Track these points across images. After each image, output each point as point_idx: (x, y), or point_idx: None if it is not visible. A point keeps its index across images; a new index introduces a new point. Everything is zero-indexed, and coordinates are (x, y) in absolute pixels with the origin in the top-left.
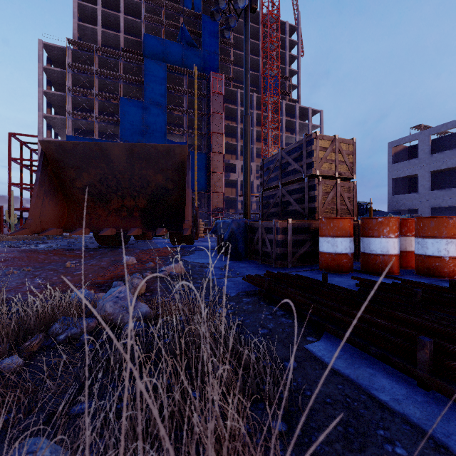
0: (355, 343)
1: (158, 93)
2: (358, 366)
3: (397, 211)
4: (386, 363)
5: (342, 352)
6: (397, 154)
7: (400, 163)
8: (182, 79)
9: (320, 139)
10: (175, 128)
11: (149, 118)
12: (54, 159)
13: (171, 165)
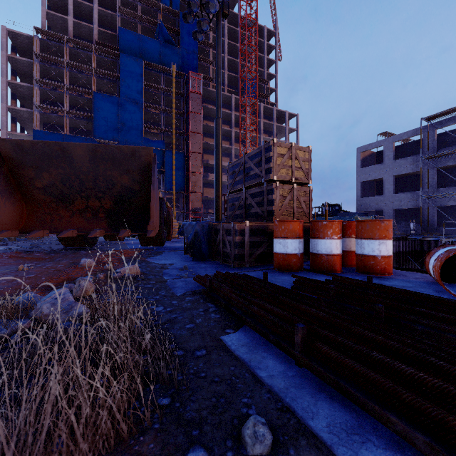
0: (261, 332)
1: (134, 90)
2: (256, 351)
3: (365, 213)
4: (278, 348)
5: (250, 340)
6: (365, 159)
7: (367, 167)
8: (160, 77)
9: (278, 146)
10: (152, 126)
11: (125, 115)
12: (10, 157)
13: (137, 167)
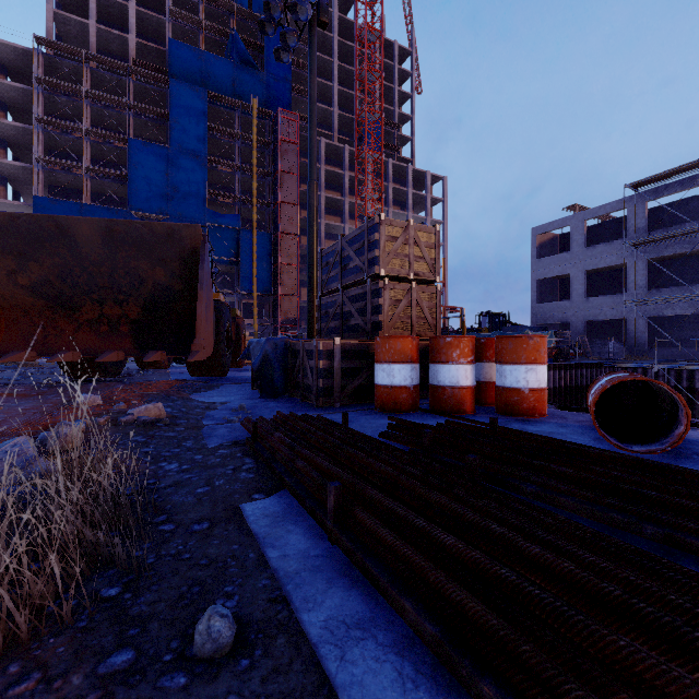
0: (298, 497)
1: (193, 136)
2: (282, 524)
3: (543, 327)
4: (313, 518)
5: (281, 509)
6: (543, 245)
7: (546, 258)
8: (233, 116)
9: (388, 225)
10: (221, 193)
11: (179, 175)
12: None
13: (177, 255)
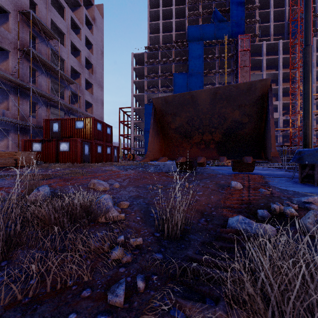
0: None
1: (197, 64)
2: None
3: None
4: None
5: None
6: None
7: None
8: (214, 49)
9: None
10: (209, 86)
11: (191, 83)
12: (159, 110)
13: (249, 101)
